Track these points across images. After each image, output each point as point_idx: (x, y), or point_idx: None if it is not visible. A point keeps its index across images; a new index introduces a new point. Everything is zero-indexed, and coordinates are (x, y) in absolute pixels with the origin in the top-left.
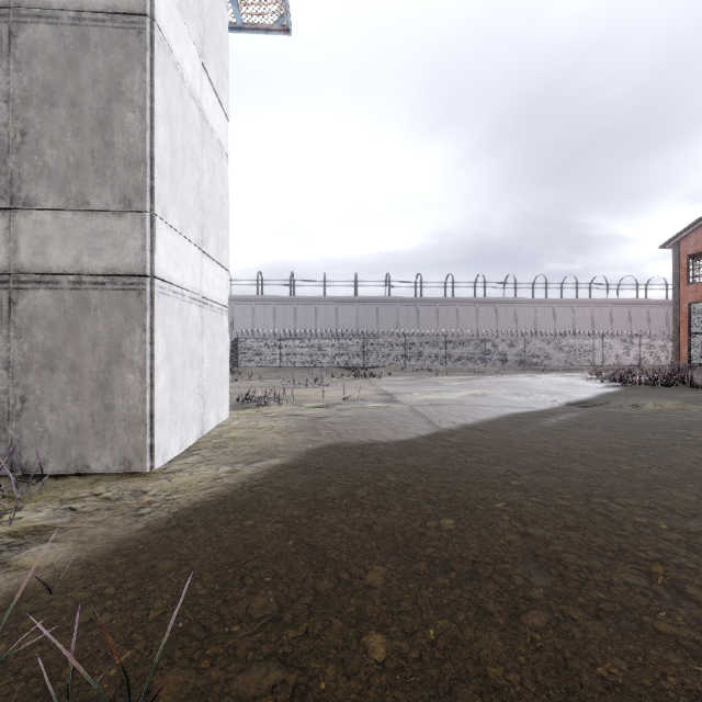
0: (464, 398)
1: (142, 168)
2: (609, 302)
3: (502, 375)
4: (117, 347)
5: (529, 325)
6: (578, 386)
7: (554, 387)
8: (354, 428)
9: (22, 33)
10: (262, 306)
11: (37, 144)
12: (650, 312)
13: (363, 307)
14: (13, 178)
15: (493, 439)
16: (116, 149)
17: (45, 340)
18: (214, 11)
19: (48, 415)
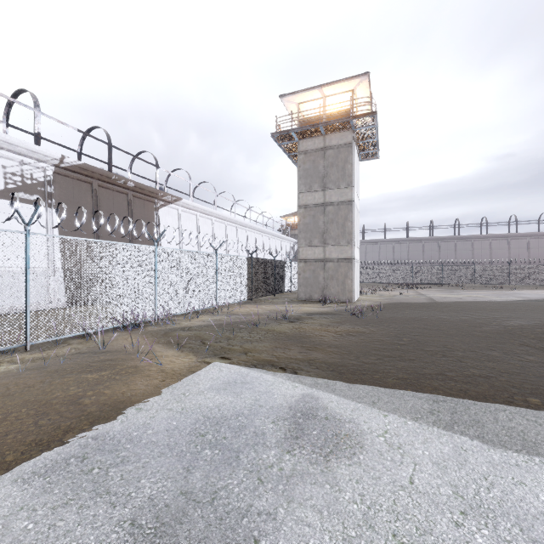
0: (461, 297)
1: (352, 235)
2: None
3: (514, 290)
4: (346, 274)
5: None
6: None
7: (531, 295)
8: (404, 300)
9: (326, 209)
10: None
11: (329, 232)
12: None
13: (412, 244)
14: (325, 239)
15: (453, 304)
16: (346, 231)
17: (331, 273)
18: (358, 173)
19: (332, 289)
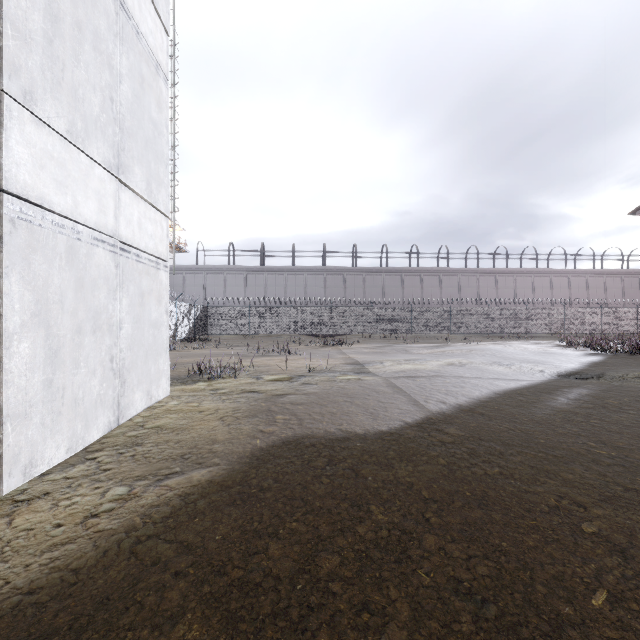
0: (442, 368)
1: None
2: (567, 272)
3: (470, 343)
4: None
5: (490, 294)
6: (557, 354)
7: (532, 356)
8: (321, 411)
9: None
10: (234, 276)
11: None
12: (607, 281)
13: (331, 277)
14: None
15: (504, 429)
16: None
17: None
18: None
19: None
